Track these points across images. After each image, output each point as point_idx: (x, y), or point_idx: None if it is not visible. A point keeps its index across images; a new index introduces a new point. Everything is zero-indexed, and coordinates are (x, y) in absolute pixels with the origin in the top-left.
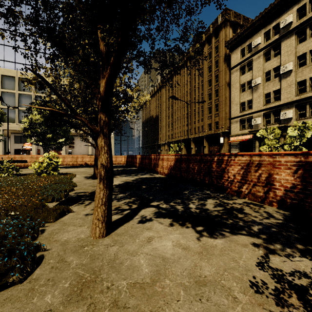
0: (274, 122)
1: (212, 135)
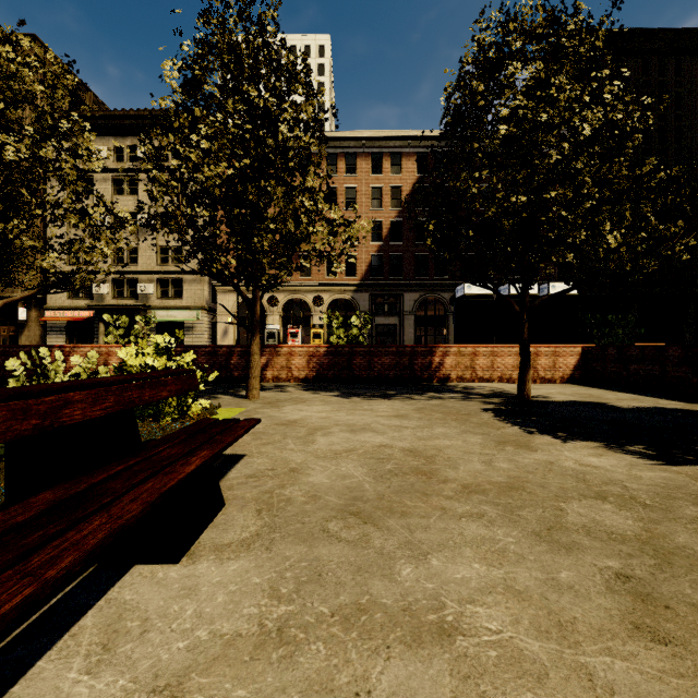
0: (129, 295)
1: None
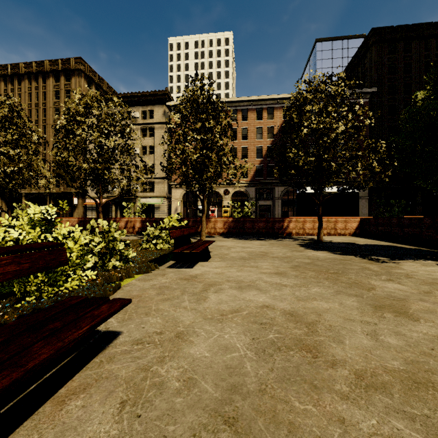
0: None
1: (61, 193)
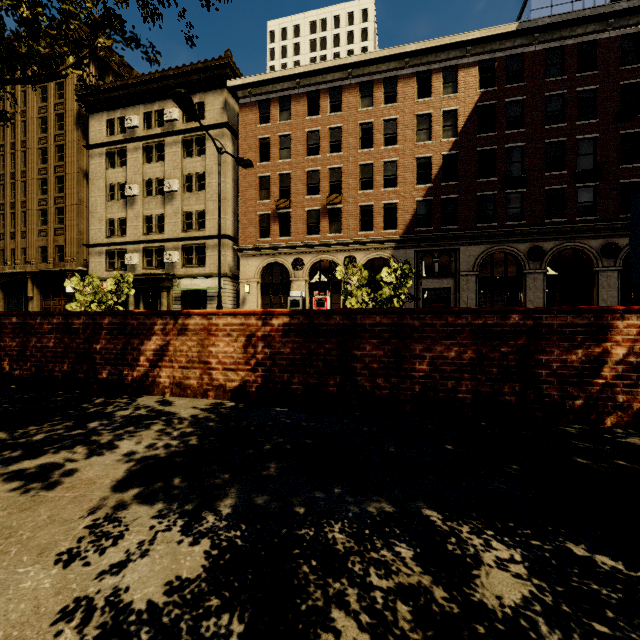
0: (158, 264)
1: (49, 273)
